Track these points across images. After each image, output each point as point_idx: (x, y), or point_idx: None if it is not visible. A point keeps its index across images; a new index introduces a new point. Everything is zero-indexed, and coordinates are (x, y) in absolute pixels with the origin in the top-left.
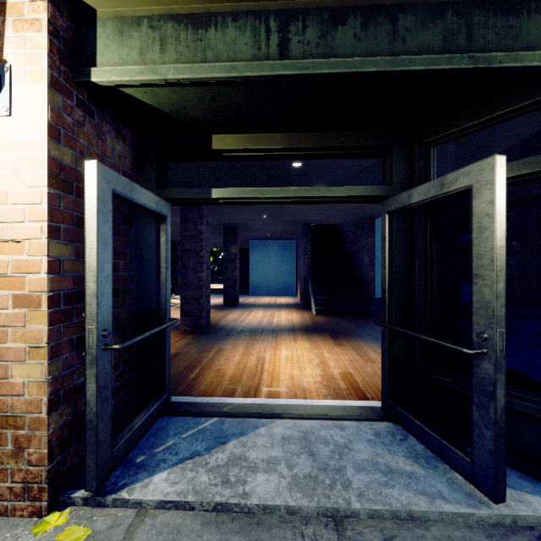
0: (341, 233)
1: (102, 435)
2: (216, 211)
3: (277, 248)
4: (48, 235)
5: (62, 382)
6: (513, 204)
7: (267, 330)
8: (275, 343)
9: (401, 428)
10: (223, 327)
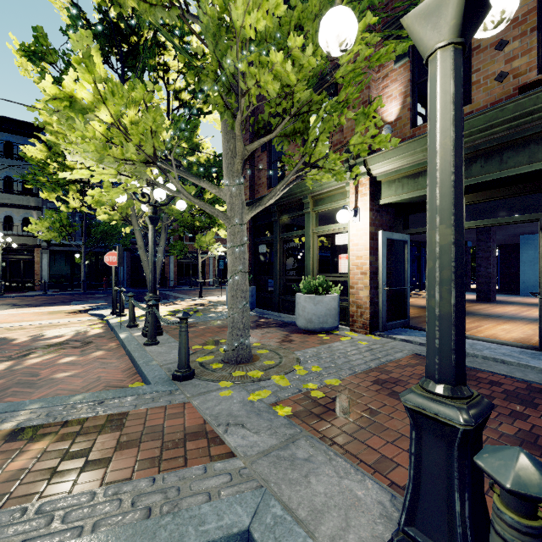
0: None
1: (383, 316)
2: None
3: None
4: (369, 254)
5: (372, 298)
6: None
7: (505, 316)
8: (502, 322)
9: None
10: None
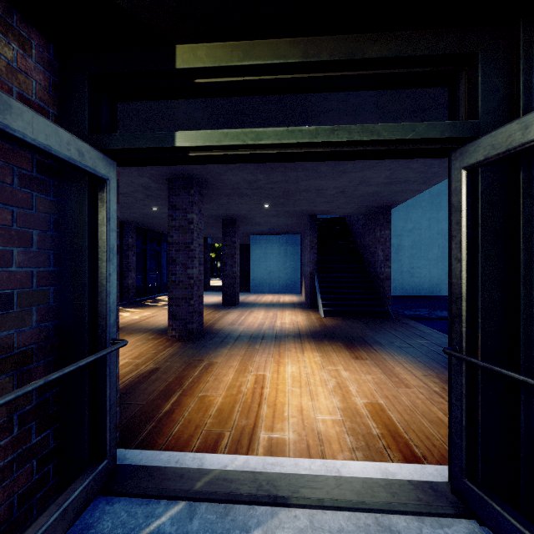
0: (350, 227)
1: None
2: (212, 200)
3: (280, 243)
4: None
5: None
6: None
7: (269, 335)
8: (278, 355)
9: None
10: (218, 332)
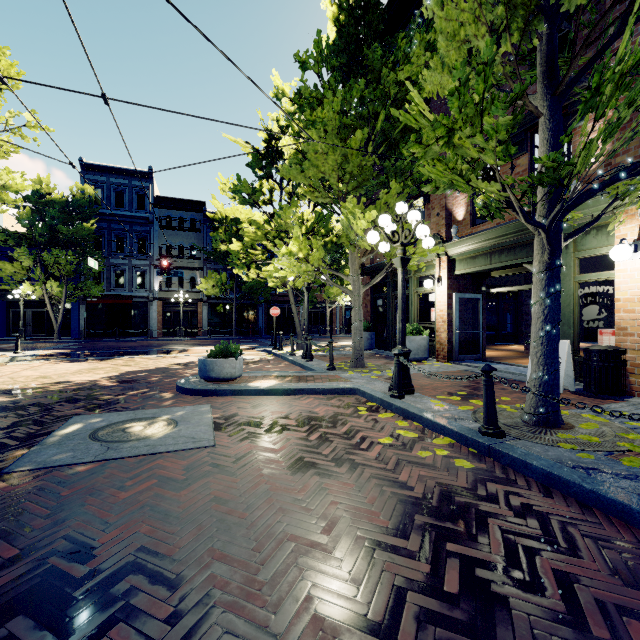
0: None
1: (456, 350)
2: None
3: None
4: (447, 309)
5: (449, 339)
6: None
7: None
8: None
9: None
10: None
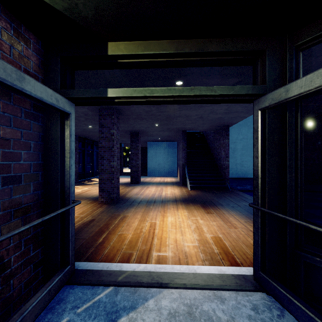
0: (206, 137)
1: None
2: (125, 121)
3: (165, 146)
4: None
5: None
6: (315, 119)
7: (158, 201)
8: (163, 211)
9: (274, 300)
10: (128, 199)
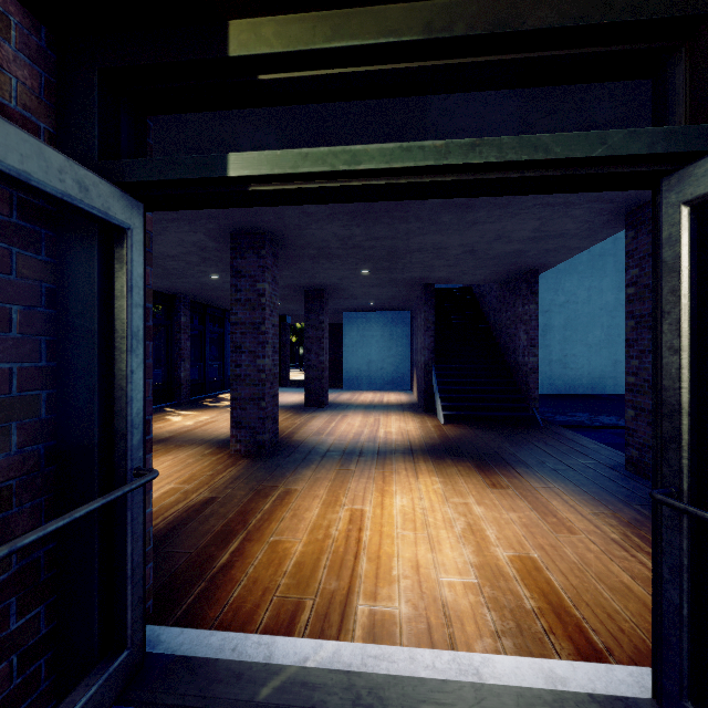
0: (479, 300)
1: None
2: (291, 264)
3: (384, 322)
4: None
5: None
6: None
7: (368, 451)
8: (381, 480)
9: None
10: (299, 445)
